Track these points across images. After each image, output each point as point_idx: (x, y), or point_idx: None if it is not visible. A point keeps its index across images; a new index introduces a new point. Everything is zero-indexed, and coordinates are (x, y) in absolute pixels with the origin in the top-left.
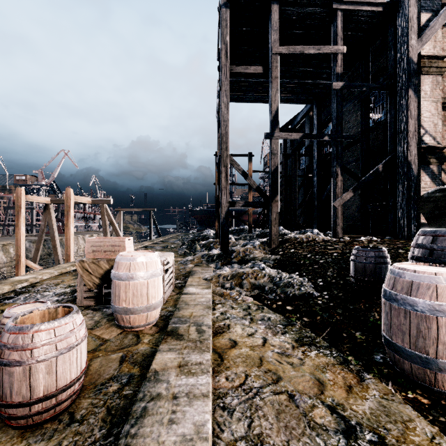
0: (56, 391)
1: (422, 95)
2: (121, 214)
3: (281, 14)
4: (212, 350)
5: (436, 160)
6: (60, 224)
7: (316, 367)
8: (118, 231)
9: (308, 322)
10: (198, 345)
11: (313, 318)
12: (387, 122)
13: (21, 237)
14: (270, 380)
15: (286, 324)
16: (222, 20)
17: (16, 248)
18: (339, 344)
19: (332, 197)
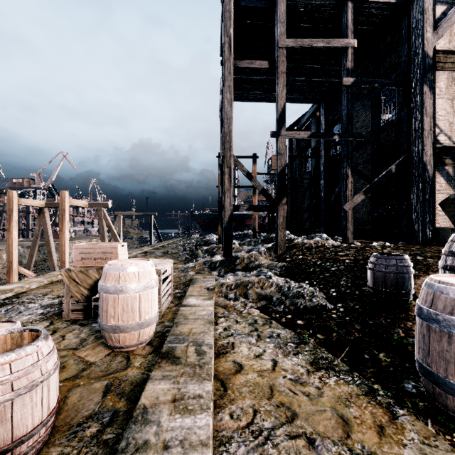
0: (11, 445)
1: (437, 92)
2: (121, 219)
3: (288, 5)
4: (213, 376)
5: (452, 161)
6: (57, 229)
7: (337, 399)
8: (117, 236)
9: (323, 339)
10: (197, 372)
11: (329, 335)
12: (398, 122)
13: (13, 242)
14: (284, 418)
15: (297, 342)
16: (225, 11)
17: (7, 254)
18: (361, 368)
19: (342, 200)
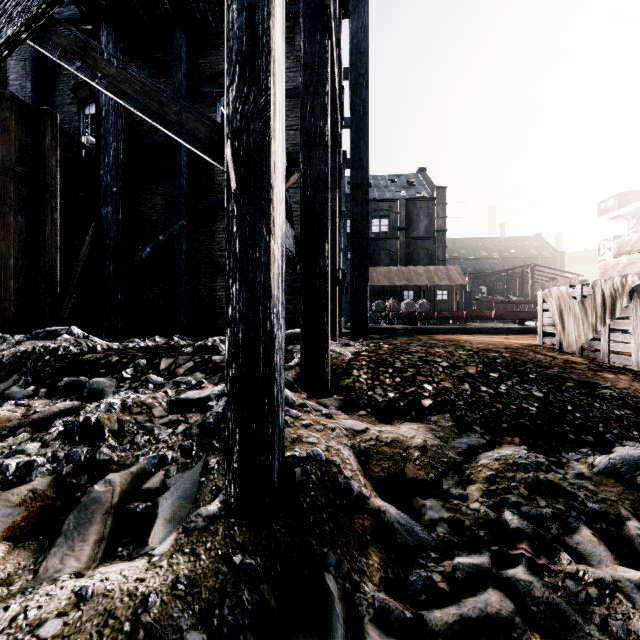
0: None
1: None
2: None
3: None
4: None
5: None
6: None
7: None
8: None
9: None
10: None
11: None
12: None
13: None
14: None
15: None
16: None
17: None
18: None
19: None
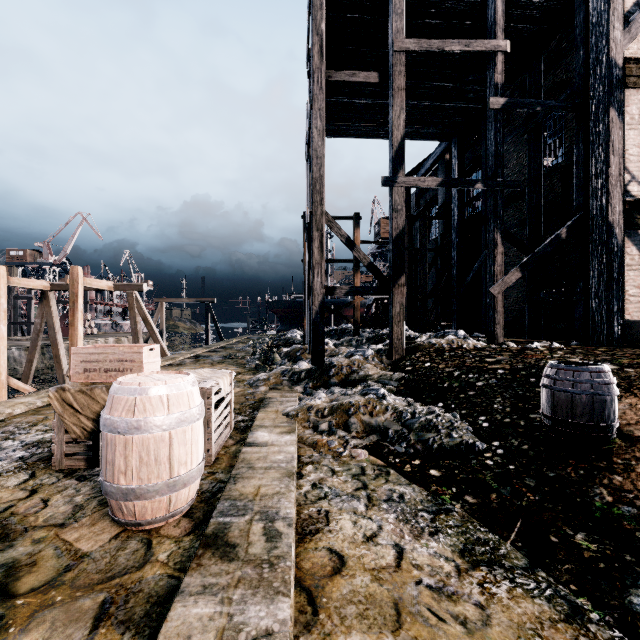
0: None
1: (627, 121)
2: (163, 308)
3: None
4: (294, 581)
5: None
6: None
7: (517, 632)
8: (156, 333)
9: (475, 505)
10: (265, 576)
11: (484, 497)
12: (567, 166)
13: (1, 342)
14: None
15: (434, 510)
16: None
17: None
18: (548, 562)
19: (488, 279)
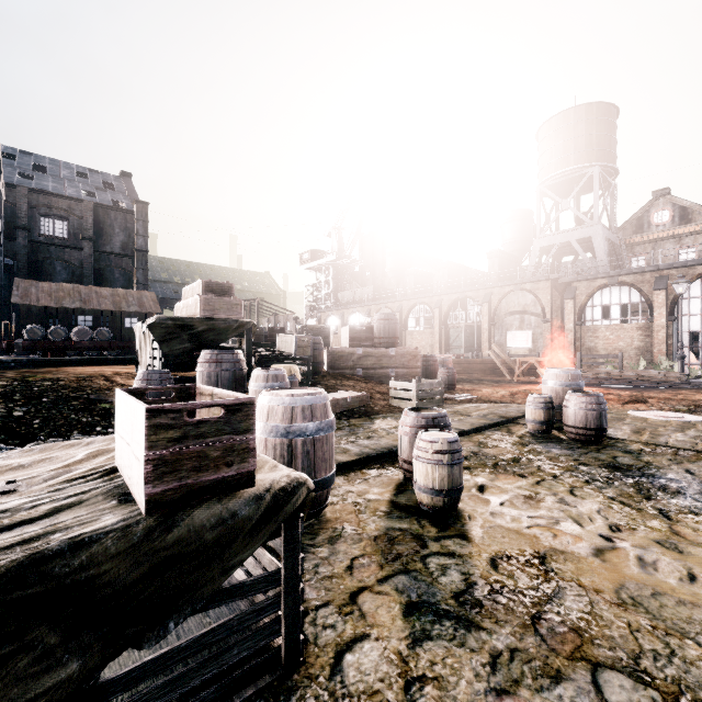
0: None
1: None
2: None
3: None
4: None
5: None
6: None
7: None
8: None
9: None
10: None
11: None
12: None
13: None
14: None
15: None
16: None
17: None
18: None
19: None
